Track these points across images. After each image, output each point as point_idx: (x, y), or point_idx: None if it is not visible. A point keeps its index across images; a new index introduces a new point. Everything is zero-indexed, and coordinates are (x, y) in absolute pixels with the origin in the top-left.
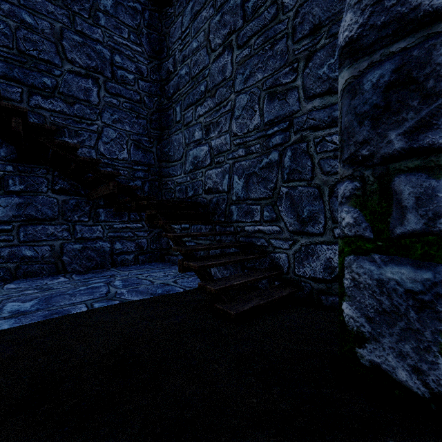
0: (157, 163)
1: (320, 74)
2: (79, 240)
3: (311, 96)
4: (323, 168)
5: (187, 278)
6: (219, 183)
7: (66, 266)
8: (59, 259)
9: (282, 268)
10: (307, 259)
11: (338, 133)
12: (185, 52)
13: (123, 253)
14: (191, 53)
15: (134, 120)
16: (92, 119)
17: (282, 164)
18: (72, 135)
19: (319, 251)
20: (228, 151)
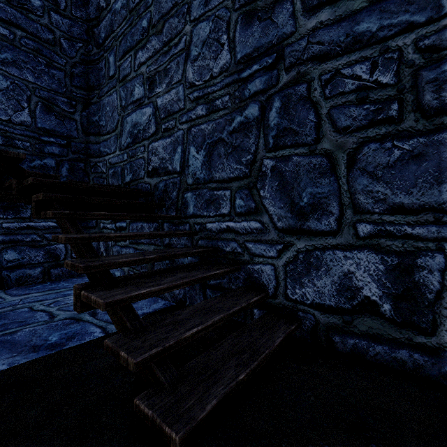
0: (83, 136)
1: None
2: None
3: (315, 5)
4: (337, 123)
5: None
6: (169, 160)
7: None
8: None
9: (265, 288)
10: (308, 274)
11: (364, 60)
12: None
13: (22, 266)
14: None
15: (42, 68)
16: None
17: (266, 121)
18: None
19: (329, 261)
20: (181, 111)
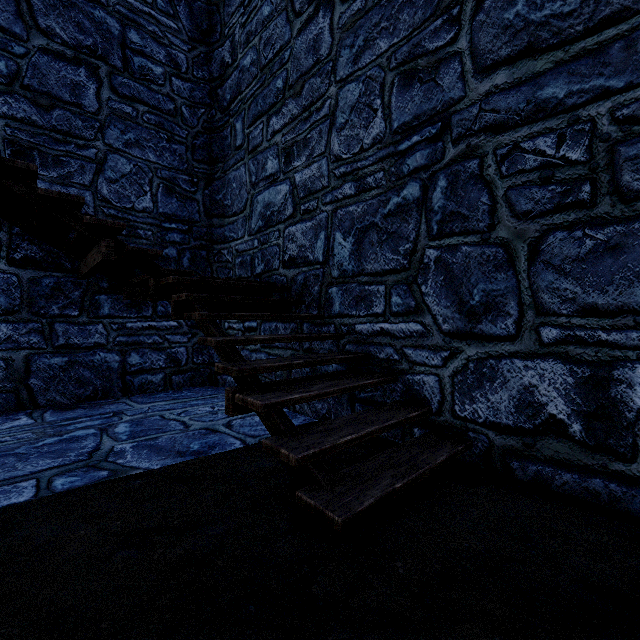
0: (205, 219)
1: (509, 18)
2: (62, 350)
3: (488, 65)
4: (516, 206)
5: (251, 417)
6: (309, 247)
7: (36, 397)
8: (21, 383)
9: (427, 402)
10: (481, 386)
11: (549, 132)
12: (250, 26)
13: (145, 371)
14: (261, 26)
15: (163, 144)
16: (87, 138)
17: (429, 204)
18: (49, 164)
19: (506, 372)
20: (324, 189)
